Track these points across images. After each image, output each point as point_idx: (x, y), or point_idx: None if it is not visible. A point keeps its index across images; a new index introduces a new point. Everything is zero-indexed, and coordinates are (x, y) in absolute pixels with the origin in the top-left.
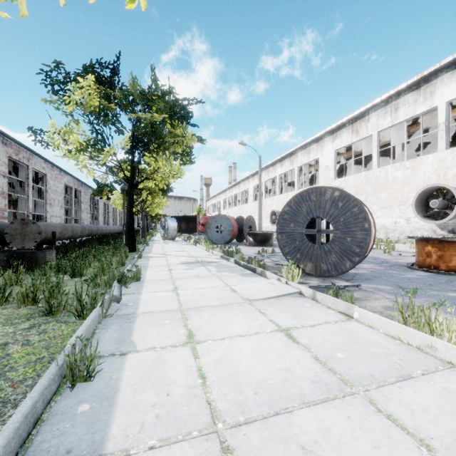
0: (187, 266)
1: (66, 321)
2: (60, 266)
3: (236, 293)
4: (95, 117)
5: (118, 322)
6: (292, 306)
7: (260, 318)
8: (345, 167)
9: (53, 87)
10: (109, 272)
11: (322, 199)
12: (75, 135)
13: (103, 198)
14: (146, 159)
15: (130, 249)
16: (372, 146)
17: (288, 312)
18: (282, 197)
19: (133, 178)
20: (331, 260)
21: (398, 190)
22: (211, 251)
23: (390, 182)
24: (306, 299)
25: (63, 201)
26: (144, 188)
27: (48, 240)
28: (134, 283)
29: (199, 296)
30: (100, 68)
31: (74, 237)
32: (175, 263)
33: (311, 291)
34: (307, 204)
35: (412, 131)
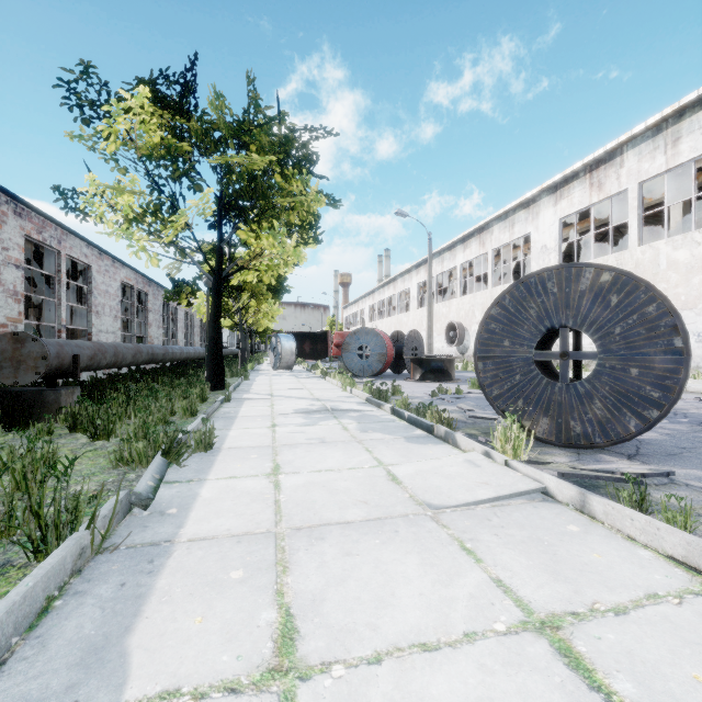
0: (305, 419)
1: (8, 562)
2: (78, 416)
3: (401, 485)
4: (156, 165)
5: (122, 571)
6: (536, 529)
7: (467, 570)
8: (573, 249)
9: (82, 112)
10: (148, 434)
11: (572, 290)
12: (125, 196)
13: (182, 304)
14: (241, 236)
15: (214, 384)
16: (630, 208)
17: (534, 551)
18: (466, 301)
19: (221, 267)
20: (593, 414)
21: (680, 283)
22: (349, 389)
23: (664, 270)
24: (561, 509)
25: (119, 309)
26: (244, 287)
27: (67, 370)
28: (199, 454)
29: (322, 493)
30: (166, 85)
31: (120, 365)
32: (285, 413)
33: (573, 491)
34: (539, 300)
35: (701, 180)
